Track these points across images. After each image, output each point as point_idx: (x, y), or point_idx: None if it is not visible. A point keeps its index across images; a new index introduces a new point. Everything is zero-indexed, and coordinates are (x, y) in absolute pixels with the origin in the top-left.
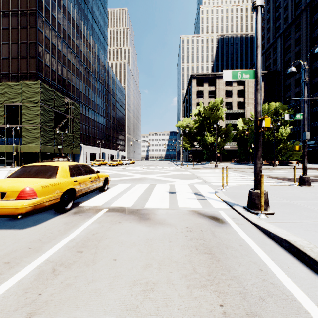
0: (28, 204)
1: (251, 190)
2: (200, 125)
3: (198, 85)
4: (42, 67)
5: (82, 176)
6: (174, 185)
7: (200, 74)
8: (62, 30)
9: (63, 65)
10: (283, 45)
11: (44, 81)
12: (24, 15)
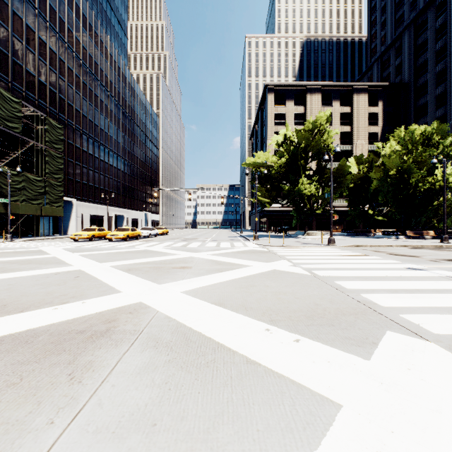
0: None
1: None
2: (290, 162)
3: (277, 103)
4: None
5: None
6: None
7: (280, 84)
8: None
9: (27, 47)
10: (414, 41)
11: None
12: None
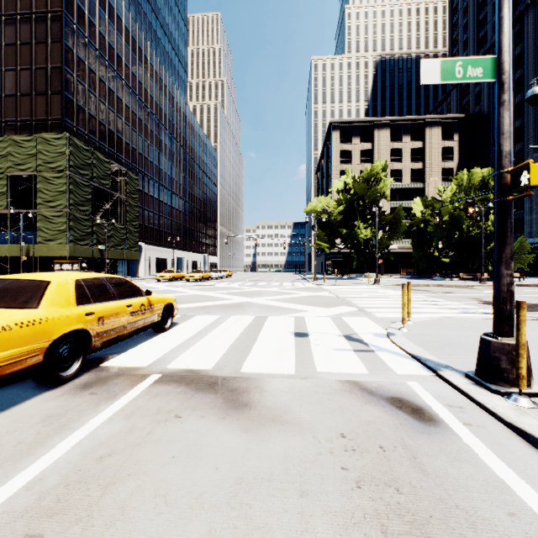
0: None
1: (486, 336)
2: (348, 209)
3: (342, 141)
4: (73, 110)
5: (109, 301)
6: (303, 318)
7: (346, 121)
8: (108, 46)
9: (109, 107)
10: None
11: (76, 135)
12: (42, 21)
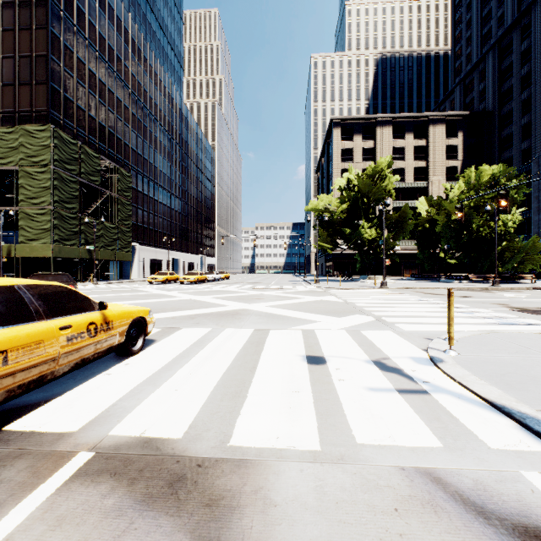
0: None
1: None
2: (351, 207)
3: (344, 138)
4: (60, 101)
5: (24, 323)
6: (314, 332)
7: (347, 118)
8: (99, 36)
9: (100, 100)
10: (499, 64)
11: (63, 128)
12: (26, 6)
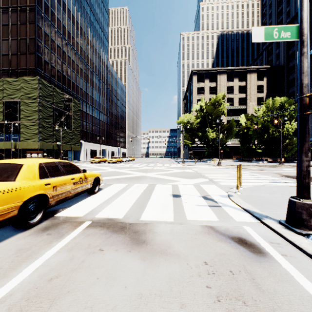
0: None
1: (292, 198)
2: (202, 121)
3: (199, 81)
4: (42, 63)
5: (60, 176)
6: (177, 185)
7: (201, 70)
8: (62, 26)
9: (63, 61)
10: None
11: (43, 77)
12: (23, 11)
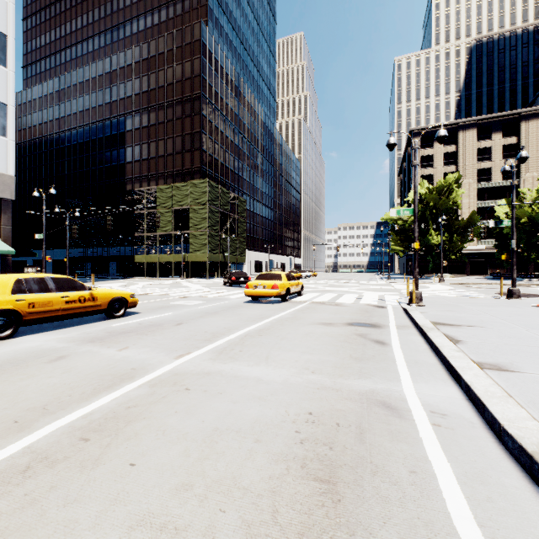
0: (276, 292)
1: (411, 291)
2: (420, 217)
3: (423, 146)
4: (206, 158)
5: (291, 281)
6: (363, 295)
7: (427, 127)
8: (225, 105)
9: (225, 149)
10: None
11: (208, 176)
12: (188, 101)
